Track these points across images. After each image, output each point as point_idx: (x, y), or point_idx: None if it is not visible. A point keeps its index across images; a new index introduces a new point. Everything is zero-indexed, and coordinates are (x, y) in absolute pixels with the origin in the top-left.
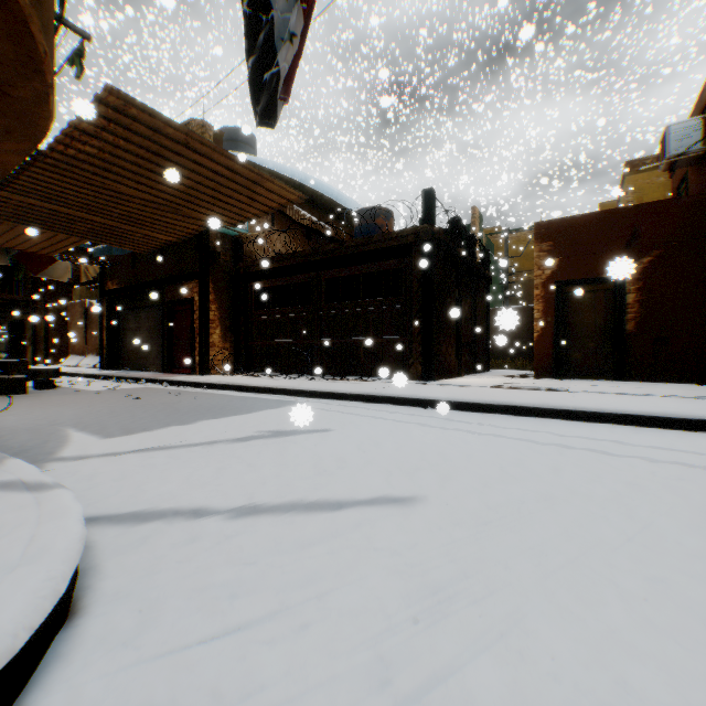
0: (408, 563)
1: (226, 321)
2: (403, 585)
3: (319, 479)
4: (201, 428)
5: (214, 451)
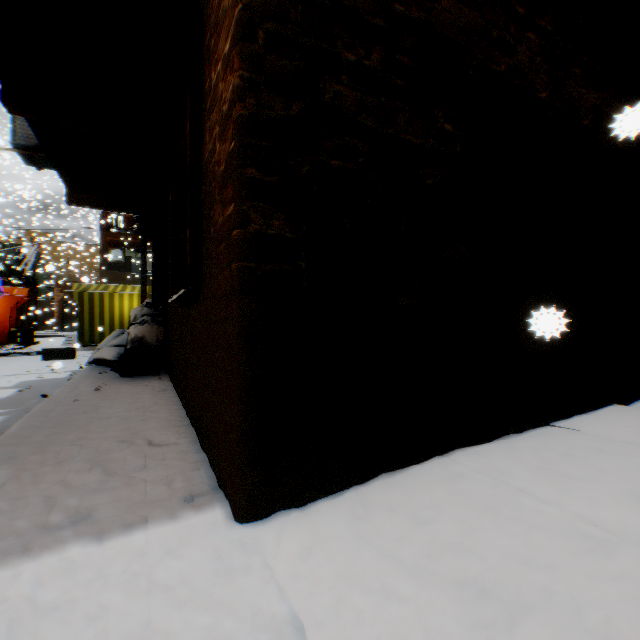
0: None
1: None
2: None
3: None
4: None
5: None
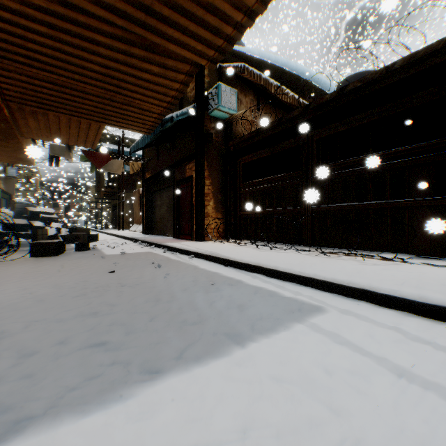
0: None
1: (218, 194)
2: None
3: None
4: None
5: None
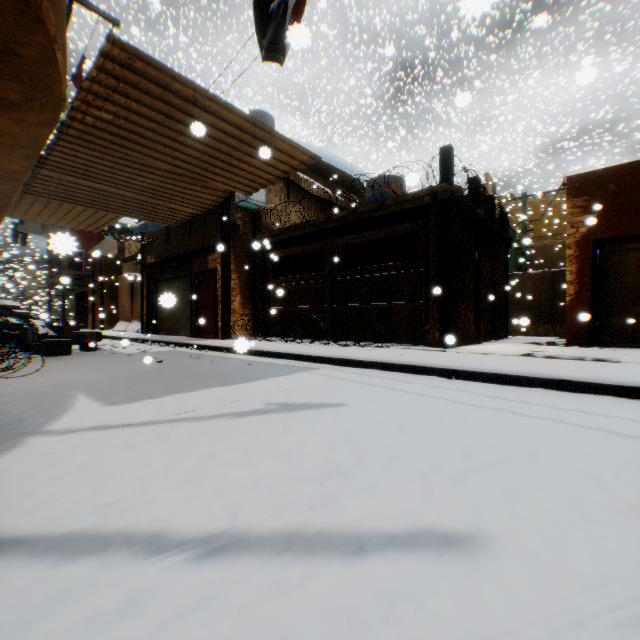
0: None
1: (246, 289)
2: None
3: (329, 483)
4: (206, 397)
5: (210, 429)
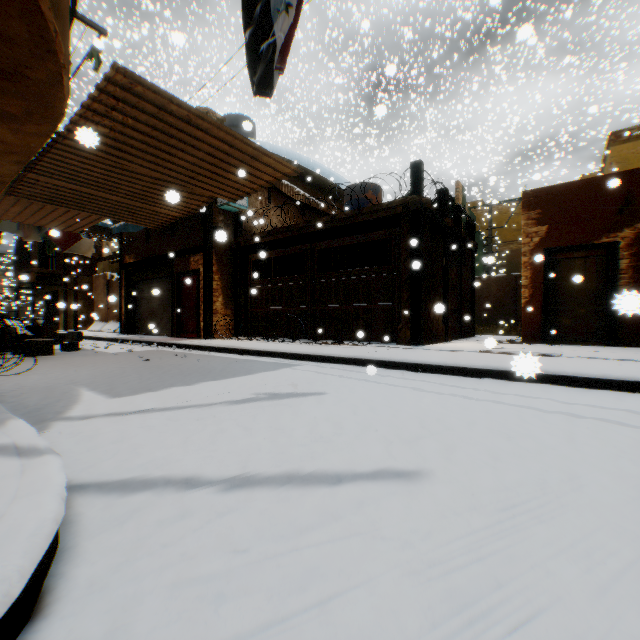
0: (424, 559)
1: (228, 290)
2: (422, 592)
3: (315, 446)
4: (201, 389)
5: (212, 413)
